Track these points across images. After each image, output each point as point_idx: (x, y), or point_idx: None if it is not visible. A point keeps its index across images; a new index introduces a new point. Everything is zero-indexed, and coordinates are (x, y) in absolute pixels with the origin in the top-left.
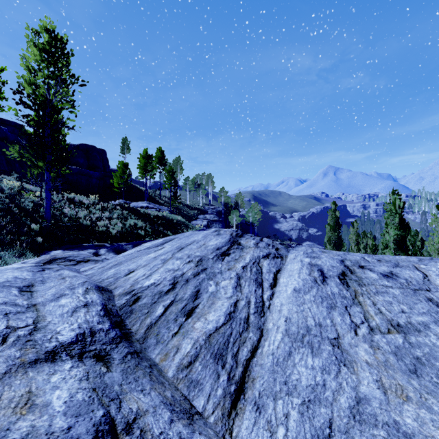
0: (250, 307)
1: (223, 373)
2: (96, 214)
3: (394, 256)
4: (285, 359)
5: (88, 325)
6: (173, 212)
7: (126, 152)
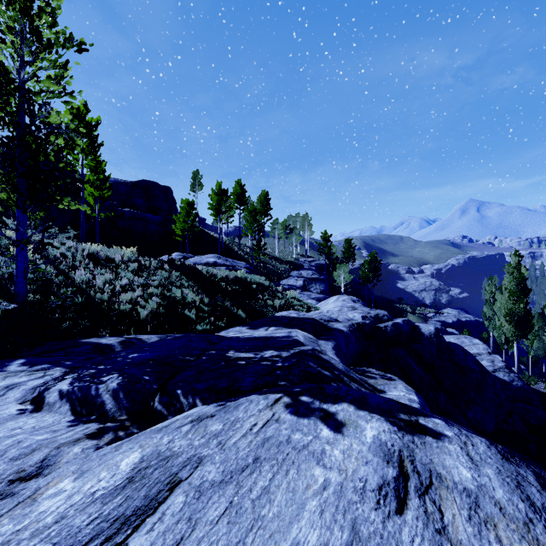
0: None
1: None
2: (125, 279)
3: None
4: None
5: None
6: (254, 271)
7: (197, 189)
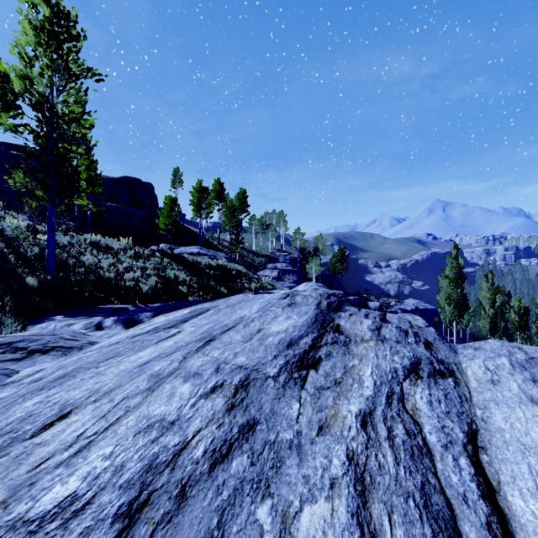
0: None
1: None
2: (125, 263)
3: None
4: None
5: None
6: (233, 261)
7: (178, 186)
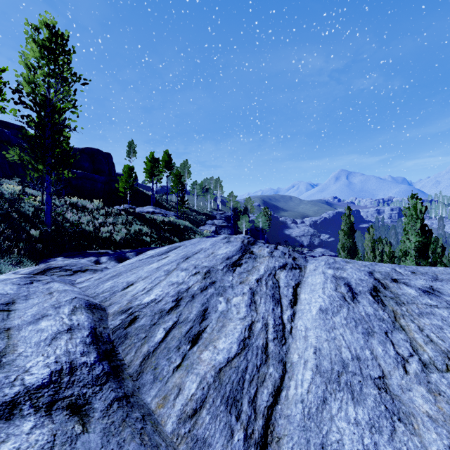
0: (268, 331)
1: (238, 428)
2: (99, 219)
3: (430, 267)
4: (318, 408)
5: (69, 358)
6: (181, 218)
7: (132, 156)
